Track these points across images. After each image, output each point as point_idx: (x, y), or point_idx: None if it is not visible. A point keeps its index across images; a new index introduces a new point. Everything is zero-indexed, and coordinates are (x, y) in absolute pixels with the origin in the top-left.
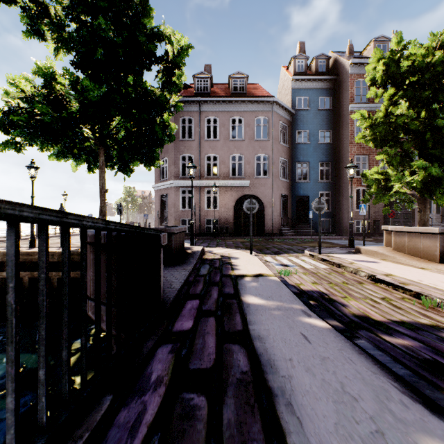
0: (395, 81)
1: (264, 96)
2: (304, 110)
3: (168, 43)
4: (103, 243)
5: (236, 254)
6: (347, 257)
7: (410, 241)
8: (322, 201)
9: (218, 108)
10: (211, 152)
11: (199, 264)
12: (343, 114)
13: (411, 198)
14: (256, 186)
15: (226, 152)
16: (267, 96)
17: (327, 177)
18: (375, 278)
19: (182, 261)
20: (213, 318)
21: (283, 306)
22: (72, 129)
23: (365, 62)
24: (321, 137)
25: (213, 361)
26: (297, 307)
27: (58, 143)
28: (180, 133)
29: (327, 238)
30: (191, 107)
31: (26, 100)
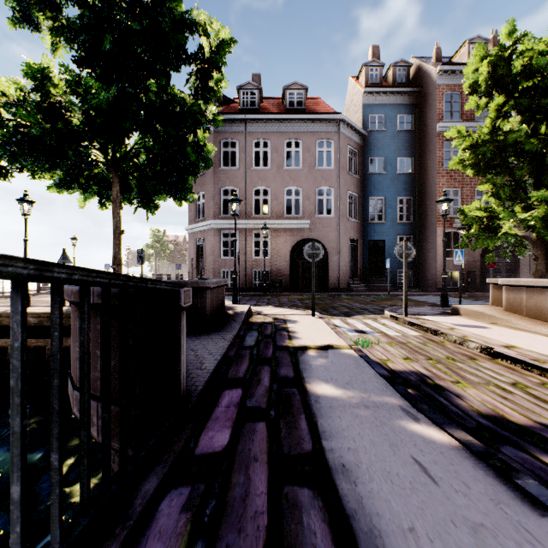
0: (504, 87)
1: (328, 112)
2: (378, 131)
3: (203, 35)
4: (92, 304)
5: (294, 315)
6: (444, 320)
7: (530, 298)
8: (408, 245)
9: (269, 128)
10: (260, 185)
11: (244, 330)
12: (429, 136)
13: (523, 241)
14: (318, 227)
15: (279, 185)
16: (332, 113)
17: (407, 216)
18: (493, 352)
19: (221, 327)
20: (263, 425)
21: (371, 401)
22: (73, 147)
23: (457, 69)
24: (400, 166)
25: (263, 534)
26: (393, 402)
27: (54, 167)
28: (221, 160)
29: (409, 294)
30: (234, 127)
31: (10, 107)
